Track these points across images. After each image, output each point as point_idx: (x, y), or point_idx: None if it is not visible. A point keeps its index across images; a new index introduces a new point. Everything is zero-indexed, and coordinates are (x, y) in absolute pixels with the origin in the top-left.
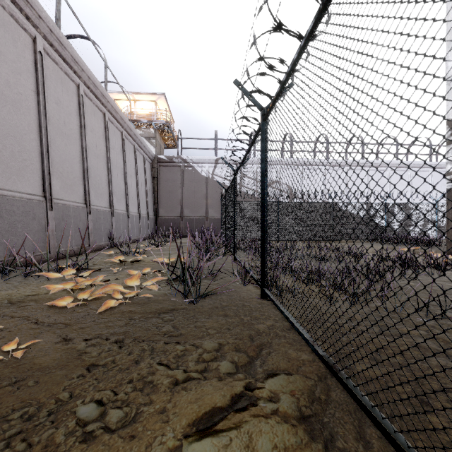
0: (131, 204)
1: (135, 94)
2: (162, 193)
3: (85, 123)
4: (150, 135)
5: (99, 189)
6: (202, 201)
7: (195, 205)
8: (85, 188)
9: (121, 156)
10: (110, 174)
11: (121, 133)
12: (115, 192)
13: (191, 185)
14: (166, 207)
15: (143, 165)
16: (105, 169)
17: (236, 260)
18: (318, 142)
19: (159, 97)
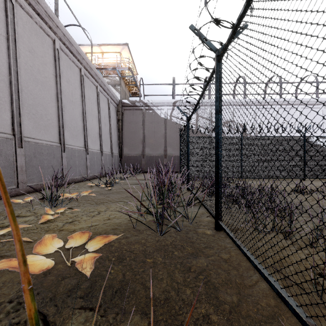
0: (92, 141)
1: (102, 46)
2: (126, 134)
3: (15, 36)
4: (116, 82)
5: (41, 120)
6: (161, 140)
7: (155, 143)
8: (13, 114)
9: (78, 92)
10: (61, 107)
11: (80, 69)
12: (69, 127)
13: (151, 126)
14: (129, 146)
15: (107, 107)
16: (54, 100)
17: (220, 229)
18: (271, 82)
19: (123, 48)
